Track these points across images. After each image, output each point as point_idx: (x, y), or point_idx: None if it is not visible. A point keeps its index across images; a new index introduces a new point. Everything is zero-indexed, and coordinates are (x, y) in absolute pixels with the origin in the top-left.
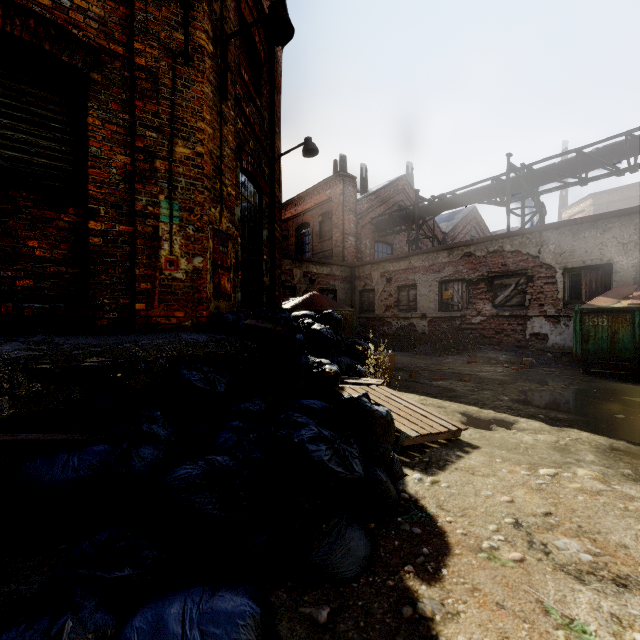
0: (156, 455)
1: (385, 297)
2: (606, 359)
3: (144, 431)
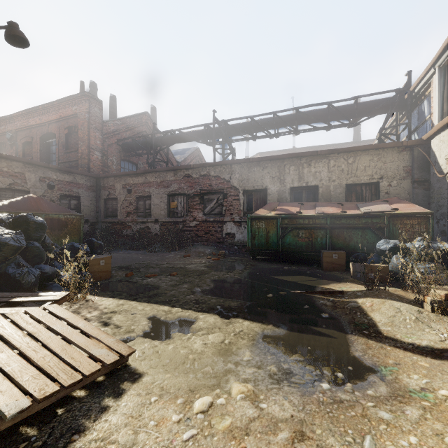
0: None
1: (126, 205)
2: (264, 249)
3: None
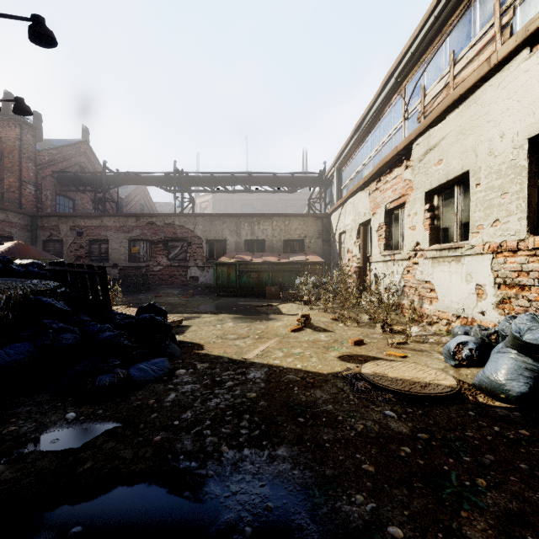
0: (75, 336)
1: (76, 248)
2: (226, 287)
3: (56, 328)
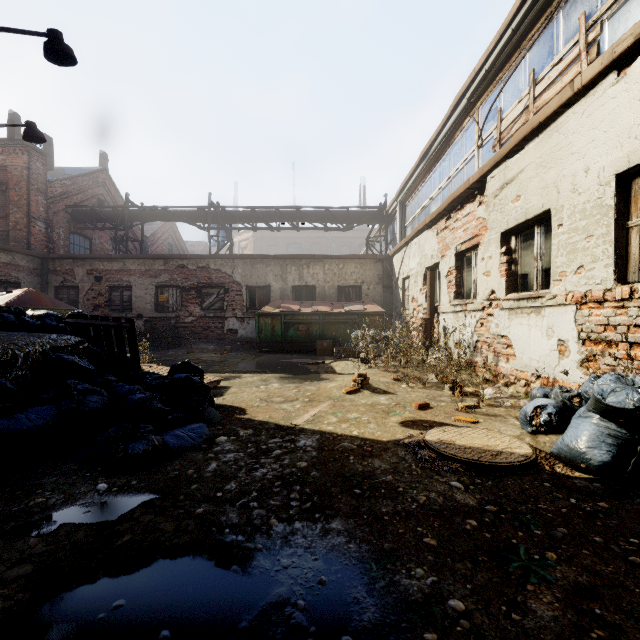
0: (102, 399)
1: (93, 296)
2: (270, 342)
3: (81, 390)
